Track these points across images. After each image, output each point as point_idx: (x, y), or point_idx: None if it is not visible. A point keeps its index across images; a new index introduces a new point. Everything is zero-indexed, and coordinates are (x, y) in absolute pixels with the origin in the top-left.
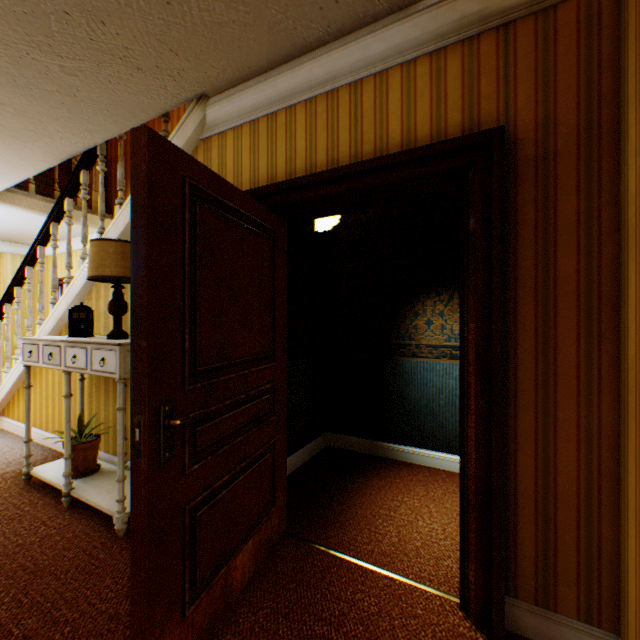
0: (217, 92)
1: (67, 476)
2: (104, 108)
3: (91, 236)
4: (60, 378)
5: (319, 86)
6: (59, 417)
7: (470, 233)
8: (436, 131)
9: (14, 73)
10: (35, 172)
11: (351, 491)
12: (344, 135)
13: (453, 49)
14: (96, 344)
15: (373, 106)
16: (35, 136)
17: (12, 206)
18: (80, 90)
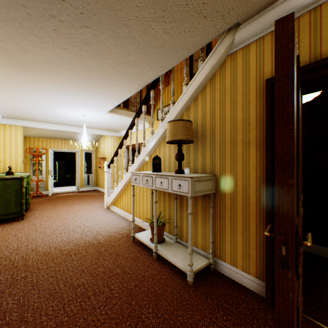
0: (247, 19)
1: (155, 243)
2: (174, 50)
3: (141, 125)
4: (139, 191)
5: None
6: (139, 209)
7: None
8: None
9: (140, 41)
10: (130, 95)
11: None
12: None
13: None
14: (174, 176)
15: None
16: (136, 76)
17: (115, 114)
18: (166, 42)
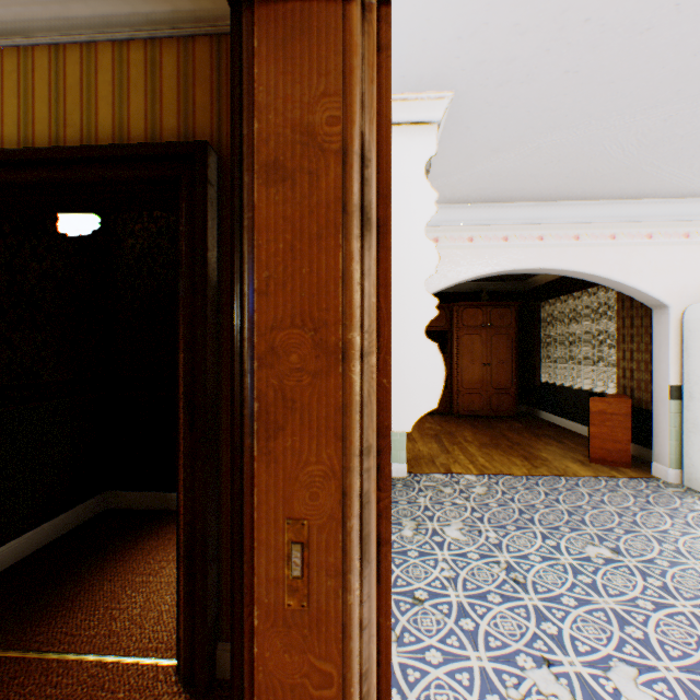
0: None
1: None
2: None
3: None
4: None
5: (6, 34)
6: None
7: (182, 253)
8: (152, 132)
9: None
10: None
11: (109, 562)
12: (43, 109)
13: (170, 44)
14: None
15: (80, 82)
16: None
17: None
18: None
